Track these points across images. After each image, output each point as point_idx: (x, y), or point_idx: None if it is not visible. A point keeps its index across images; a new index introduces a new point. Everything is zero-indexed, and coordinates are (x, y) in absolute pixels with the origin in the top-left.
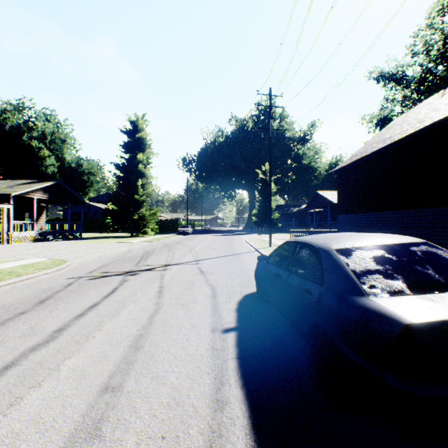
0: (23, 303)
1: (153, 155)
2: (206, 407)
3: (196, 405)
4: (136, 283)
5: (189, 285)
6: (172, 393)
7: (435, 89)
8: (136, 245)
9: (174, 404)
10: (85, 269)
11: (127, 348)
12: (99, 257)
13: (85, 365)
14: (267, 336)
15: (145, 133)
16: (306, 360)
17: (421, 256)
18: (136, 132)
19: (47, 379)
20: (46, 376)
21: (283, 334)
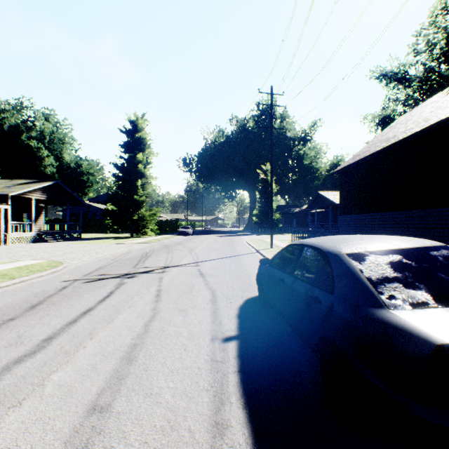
0: (13, 308)
1: (153, 155)
2: (204, 431)
3: (193, 429)
4: (133, 286)
5: (188, 289)
6: (166, 415)
7: (438, 89)
8: (136, 246)
9: (168, 429)
10: (81, 271)
11: (120, 359)
12: (96, 259)
13: (73, 380)
14: (270, 346)
15: (144, 133)
16: (313, 373)
17: (443, 262)
18: (136, 132)
19: (30, 397)
20: (28, 394)
21: (288, 343)
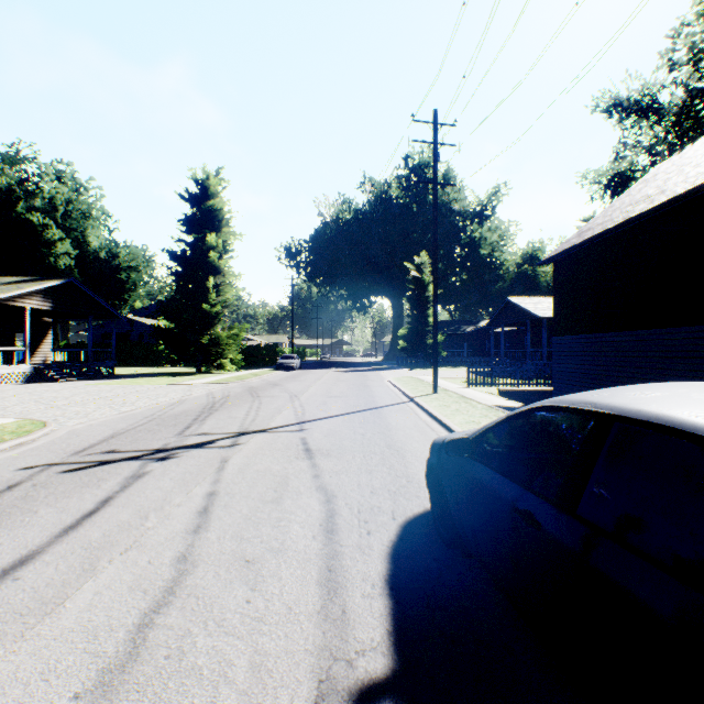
0: None
1: (234, 237)
2: None
3: None
4: (161, 482)
5: (275, 491)
6: None
7: None
8: (199, 389)
9: None
10: (73, 443)
11: None
12: (117, 416)
13: None
14: None
15: (220, 200)
16: None
17: None
18: (206, 199)
19: None
20: None
21: None
